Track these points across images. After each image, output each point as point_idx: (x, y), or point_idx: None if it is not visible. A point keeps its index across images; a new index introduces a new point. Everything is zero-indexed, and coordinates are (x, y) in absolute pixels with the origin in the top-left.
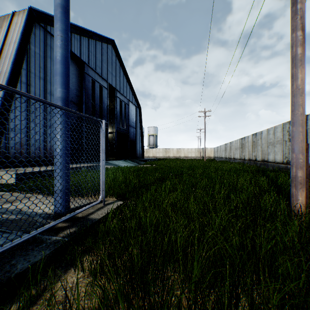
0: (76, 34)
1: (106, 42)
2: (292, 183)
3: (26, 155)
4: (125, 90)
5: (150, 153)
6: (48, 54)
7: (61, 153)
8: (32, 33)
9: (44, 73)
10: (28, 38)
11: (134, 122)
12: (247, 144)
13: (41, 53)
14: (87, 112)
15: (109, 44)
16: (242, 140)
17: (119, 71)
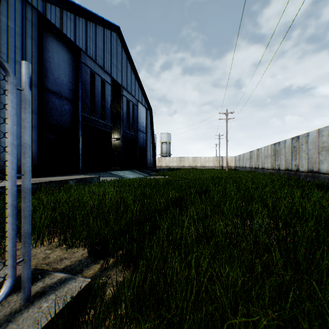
0: (69, 11)
1: (109, 28)
2: None
3: None
4: (133, 89)
5: (163, 162)
6: (28, 31)
7: None
8: None
9: (22, 56)
10: None
11: (144, 126)
12: (284, 151)
13: (18, 29)
14: (84, 110)
15: (113, 31)
16: (275, 145)
17: (126, 65)
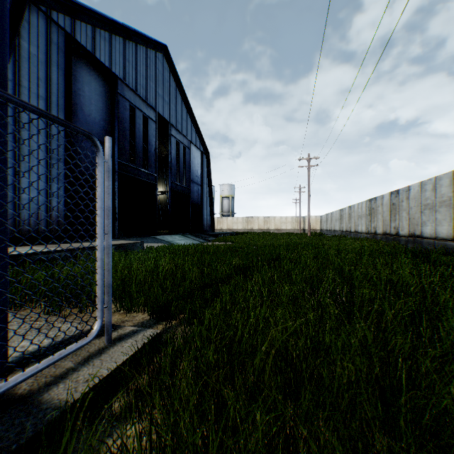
0: (103, 29)
1: (153, 48)
2: None
3: (12, 225)
4: (185, 126)
5: (223, 224)
6: (53, 58)
7: None
8: (24, 20)
9: (47, 89)
10: (16, 29)
11: (199, 176)
12: (381, 209)
13: (41, 55)
14: (122, 157)
15: (158, 51)
16: (371, 202)
17: (176, 95)
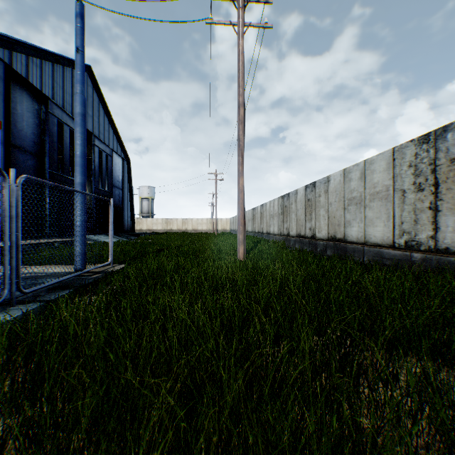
0: (36, 57)
1: None
2: (238, 243)
3: None
4: (107, 136)
5: (143, 224)
6: None
7: (81, 225)
8: None
9: None
10: None
11: (120, 180)
12: (257, 215)
13: None
14: (52, 166)
15: None
16: (253, 210)
17: (99, 109)
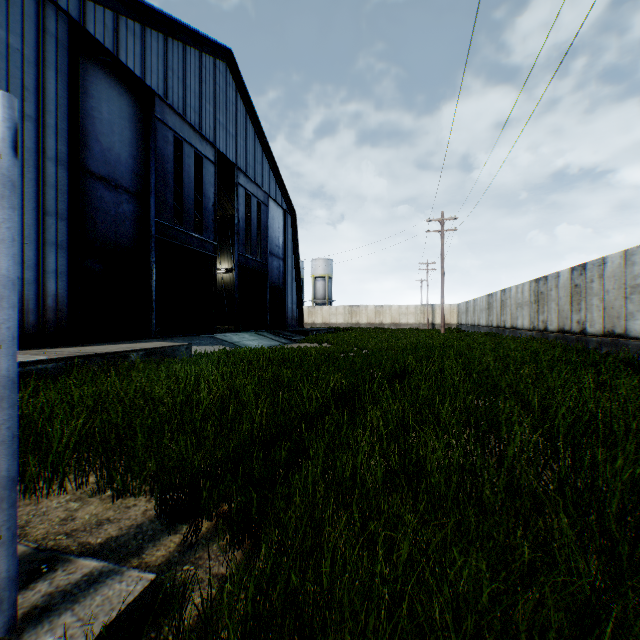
0: (131, 18)
1: (212, 53)
2: None
3: None
4: (259, 172)
5: (317, 316)
6: (48, 57)
7: None
8: None
9: (38, 105)
10: None
11: (280, 245)
12: (555, 293)
13: (29, 51)
14: (161, 214)
15: (219, 58)
16: (538, 283)
17: (245, 126)
